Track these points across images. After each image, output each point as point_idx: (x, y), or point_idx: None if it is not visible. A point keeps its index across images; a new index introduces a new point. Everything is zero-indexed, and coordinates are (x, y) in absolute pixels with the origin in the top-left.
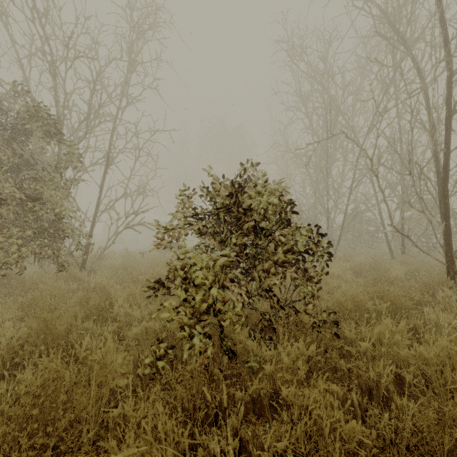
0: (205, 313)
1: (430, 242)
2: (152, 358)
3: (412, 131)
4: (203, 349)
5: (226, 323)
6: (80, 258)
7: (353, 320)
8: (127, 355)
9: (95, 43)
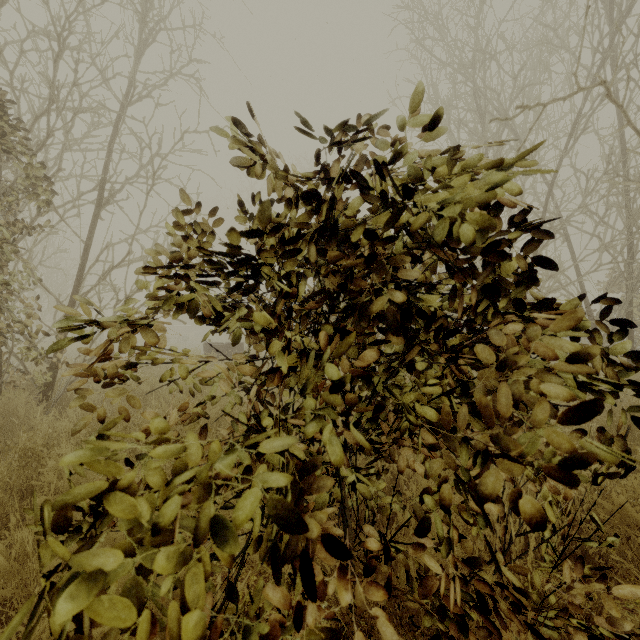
0: None
1: None
2: None
3: None
4: None
5: None
6: (41, 376)
7: None
8: None
9: None
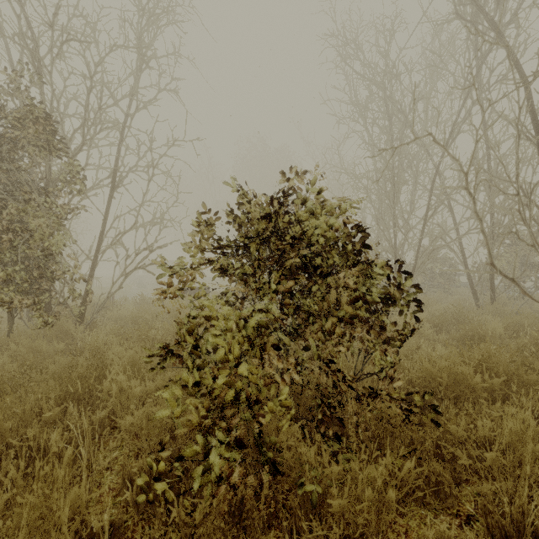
0: (232, 402)
1: (523, 286)
2: (146, 477)
3: (519, 137)
4: (227, 471)
5: (265, 420)
6: (76, 308)
7: (451, 400)
8: (120, 455)
9: (99, 32)
